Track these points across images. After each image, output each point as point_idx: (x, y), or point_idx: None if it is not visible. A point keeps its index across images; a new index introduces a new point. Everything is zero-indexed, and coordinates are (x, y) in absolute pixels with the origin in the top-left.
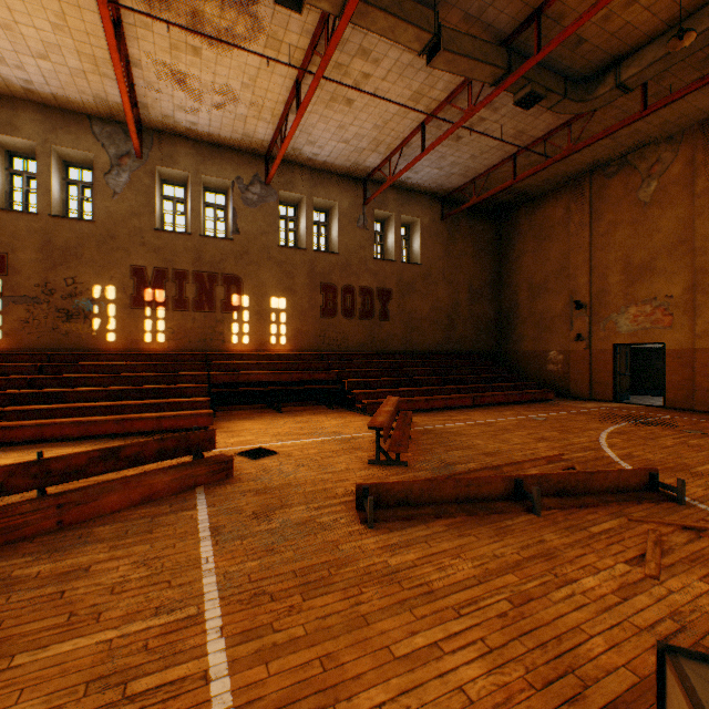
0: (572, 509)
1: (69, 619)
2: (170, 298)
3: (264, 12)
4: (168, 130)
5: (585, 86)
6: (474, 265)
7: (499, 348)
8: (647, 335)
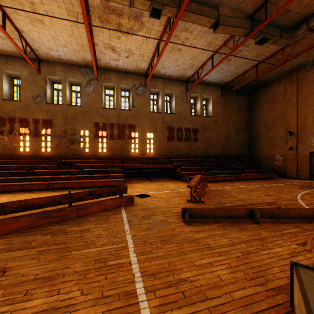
0: (276, 223)
1: (85, 243)
2: (108, 134)
3: (145, 19)
4: (107, 68)
5: (291, 31)
6: (238, 116)
7: (250, 154)
8: None
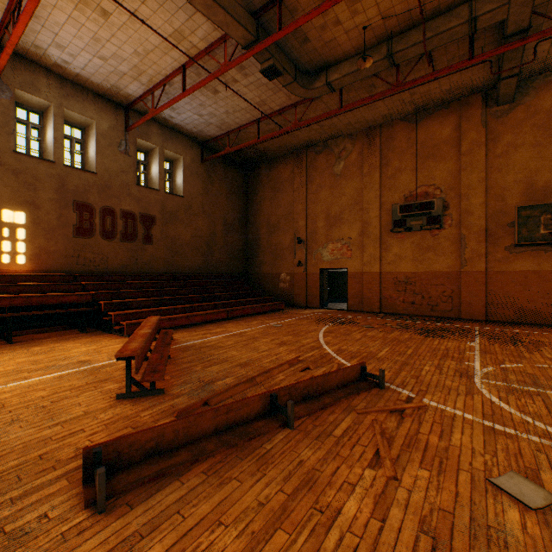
0: (317, 412)
1: None
2: None
3: None
4: None
5: (308, 78)
6: (228, 204)
7: (246, 271)
8: (339, 263)
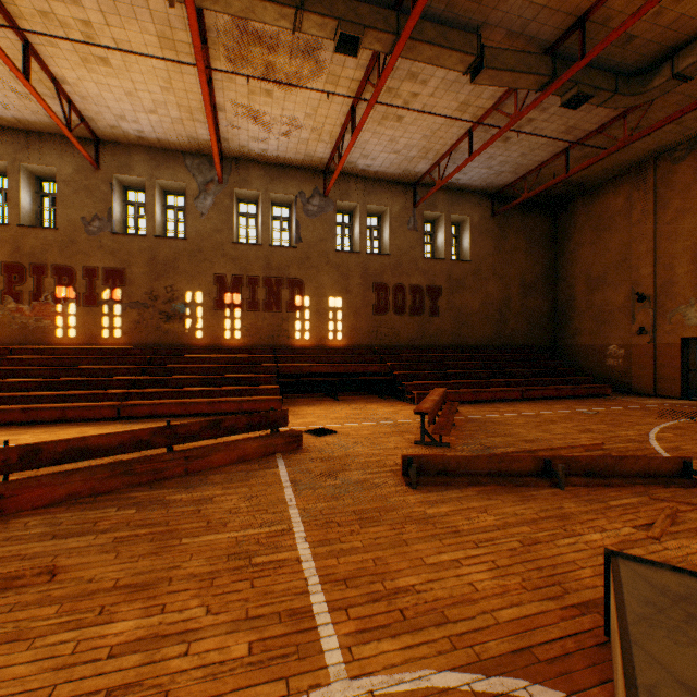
0: (597, 487)
1: (208, 524)
2: (244, 301)
3: (325, 56)
4: (244, 157)
5: (639, 79)
6: (527, 259)
7: (553, 342)
8: None
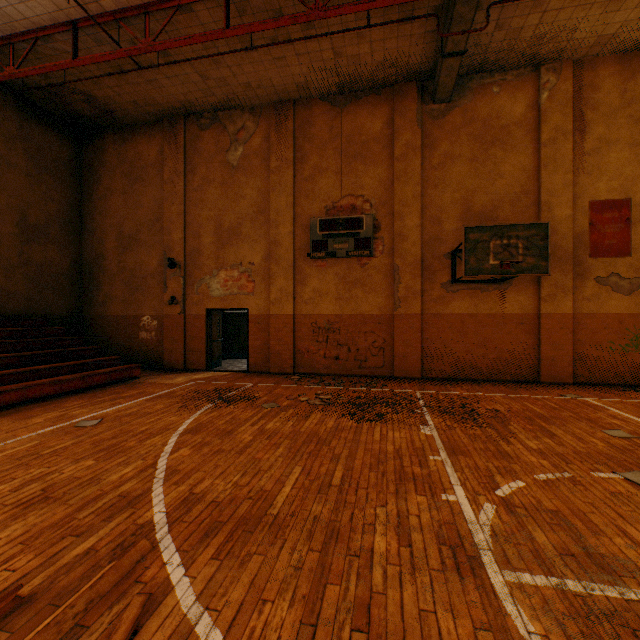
0: None
1: None
2: None
3: None
4: None
5: None
6: (33, 188)
7: (80, 311)
8: (236, 300)
